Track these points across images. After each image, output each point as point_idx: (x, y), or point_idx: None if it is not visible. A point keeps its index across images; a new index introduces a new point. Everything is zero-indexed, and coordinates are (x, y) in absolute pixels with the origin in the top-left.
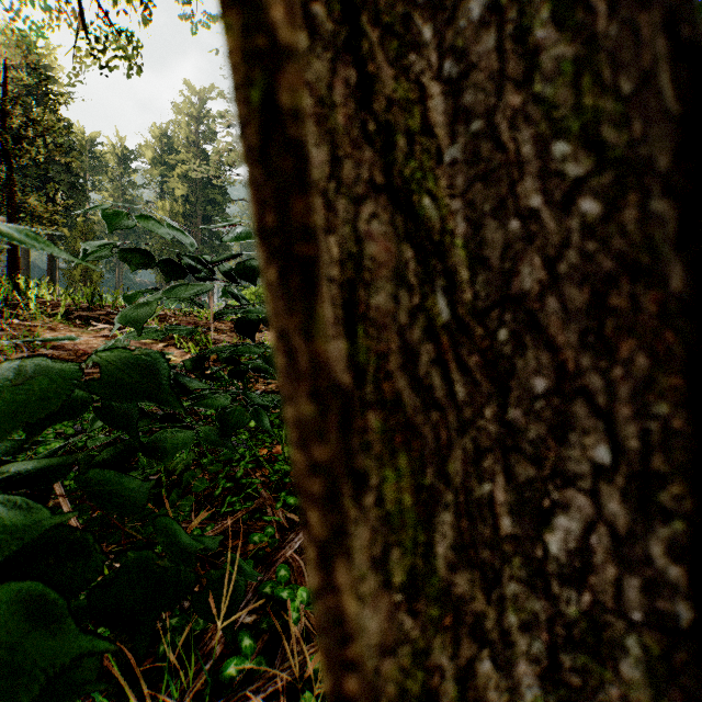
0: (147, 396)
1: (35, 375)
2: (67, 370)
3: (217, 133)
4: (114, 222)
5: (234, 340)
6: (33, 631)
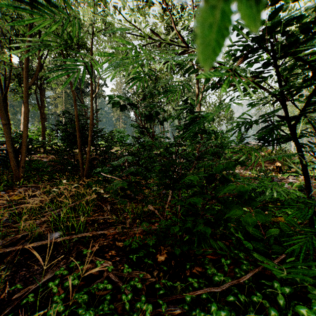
0: None
1: None
2: None
3: None
4: None
5: None
6: None
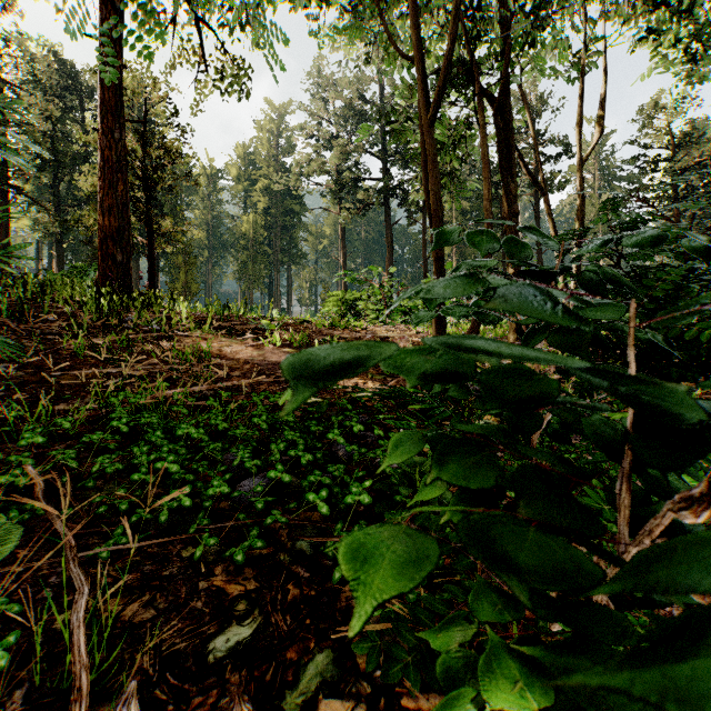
0: None
1: None
2: None
3: (295, 145)
4: (443, 239)
5: None
6: None
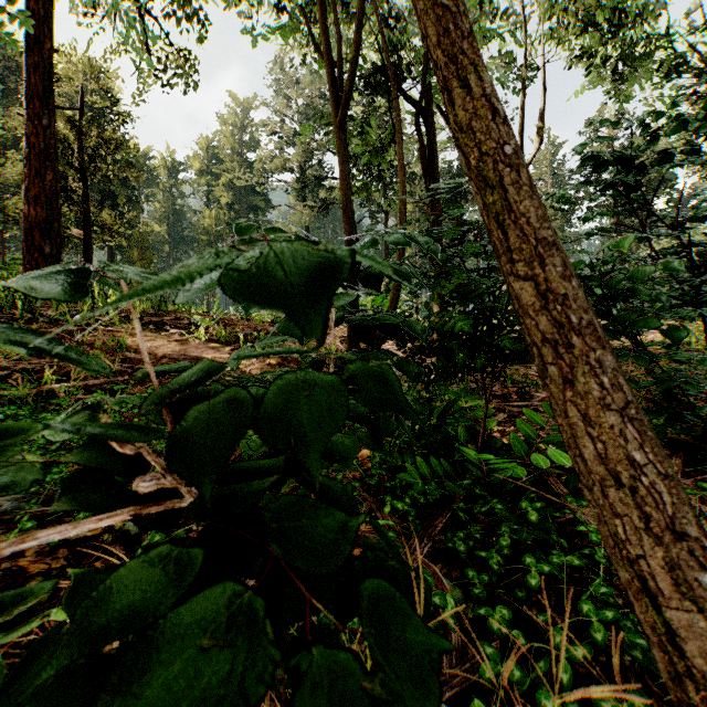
0: (393, 406)
1: (314, 386)
2: (334, 381)
3: (260, 141)
4: (244, 235)
5: (296, 344)
6: (407, 626)
